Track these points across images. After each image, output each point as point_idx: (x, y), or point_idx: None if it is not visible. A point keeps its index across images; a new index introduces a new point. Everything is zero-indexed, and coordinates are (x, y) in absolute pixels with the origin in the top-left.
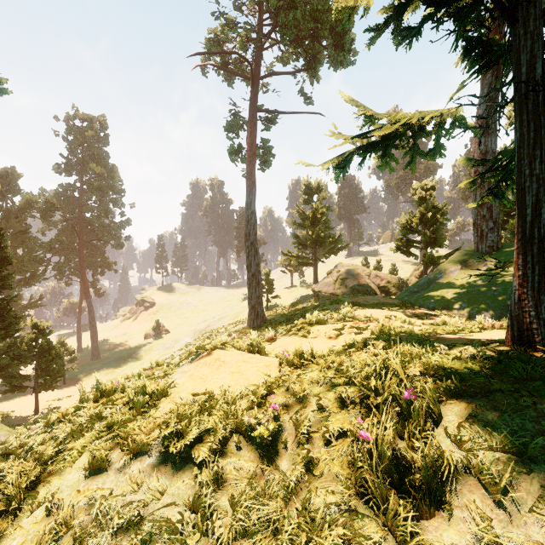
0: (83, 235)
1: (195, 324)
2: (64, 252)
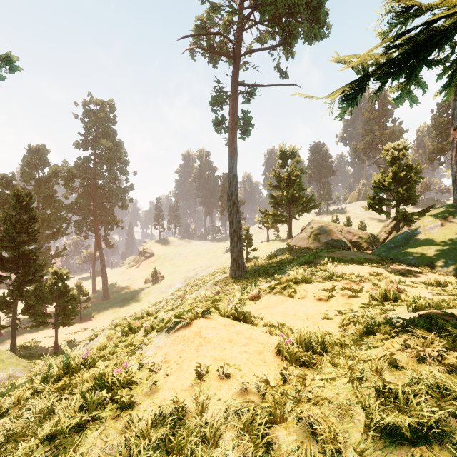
0: (96, 198)
1: (185, 272)
2: (82, 212)
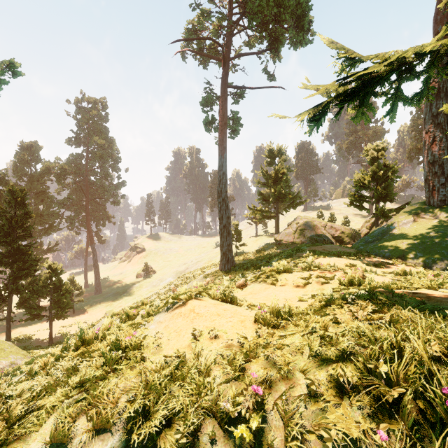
0: (88, 194)
1: (176, 266)
2: (74, 208)
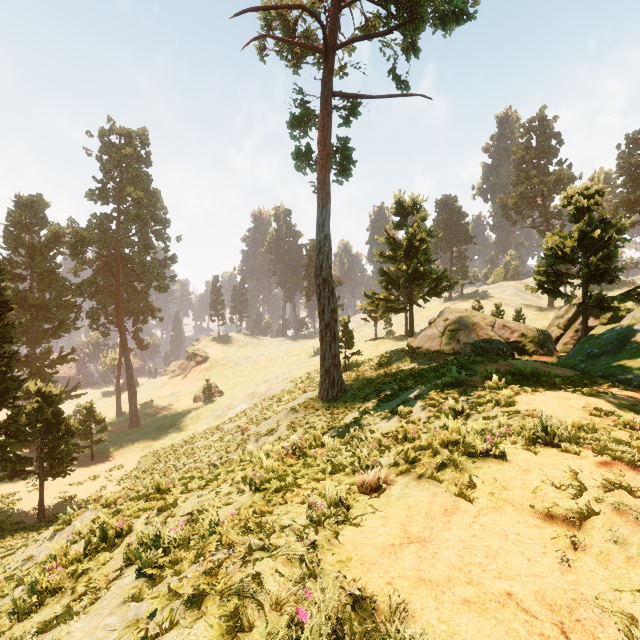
0: (119, 275)
1: (254, 384)
2: (100, 296)
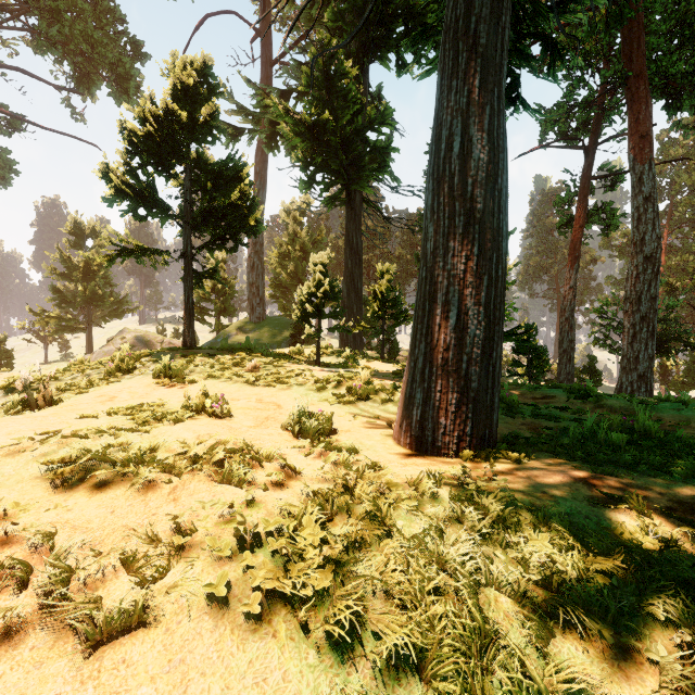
0: None
1: None
2: None
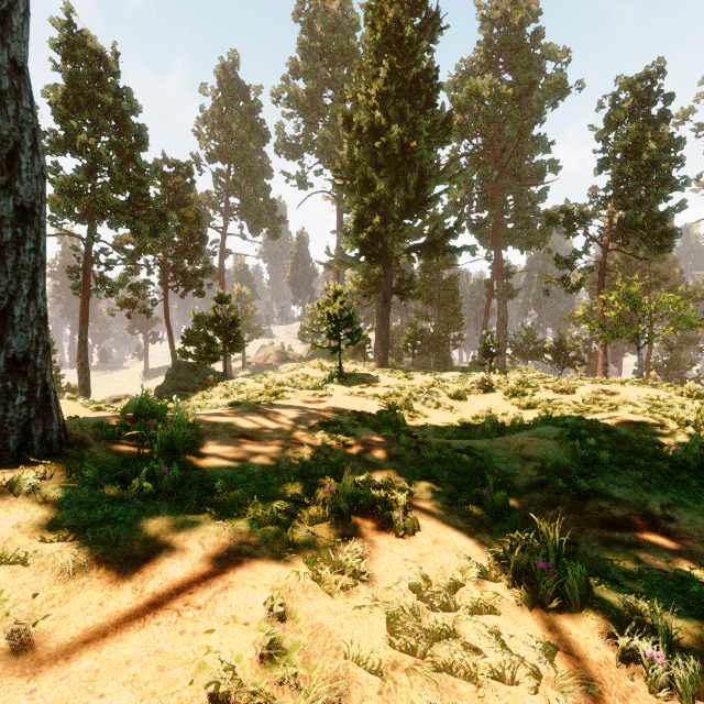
0: None
1: None
2: None
